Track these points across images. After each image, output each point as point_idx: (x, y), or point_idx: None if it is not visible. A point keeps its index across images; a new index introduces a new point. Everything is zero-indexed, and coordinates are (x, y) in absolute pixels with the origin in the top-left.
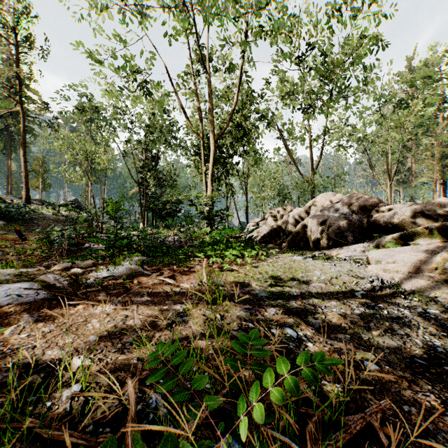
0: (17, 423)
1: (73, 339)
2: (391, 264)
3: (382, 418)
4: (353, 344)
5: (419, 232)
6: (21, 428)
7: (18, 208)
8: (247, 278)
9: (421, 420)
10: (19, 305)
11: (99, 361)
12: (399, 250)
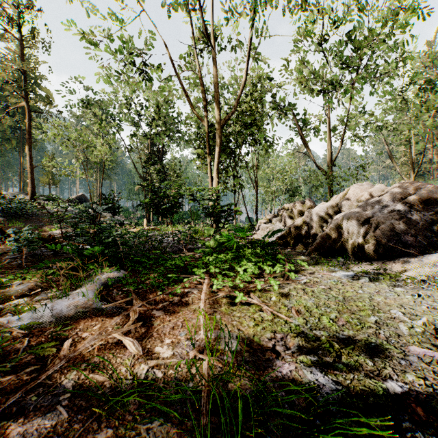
0: None
1: None
2: None
3: None
4: None
5: None
6: None
7: (19, 204)
8: (278, 327)
9: None
10: None
11: None
12: None
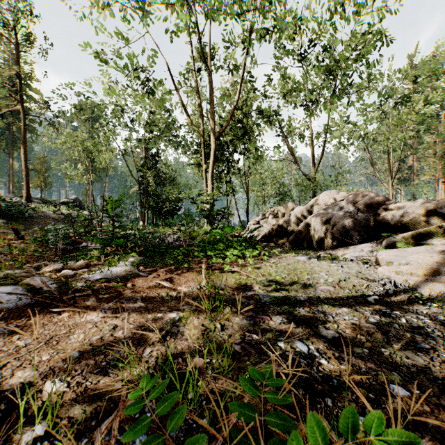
0: None
1: (50, 356)
2: (404, 266)
3: None
4: (374, 361)
5: (432, 231)
6: None
7: (18, 206)
8: (249, 281)
9: None
10: None
11: (77, 386)
12: (411, 251)
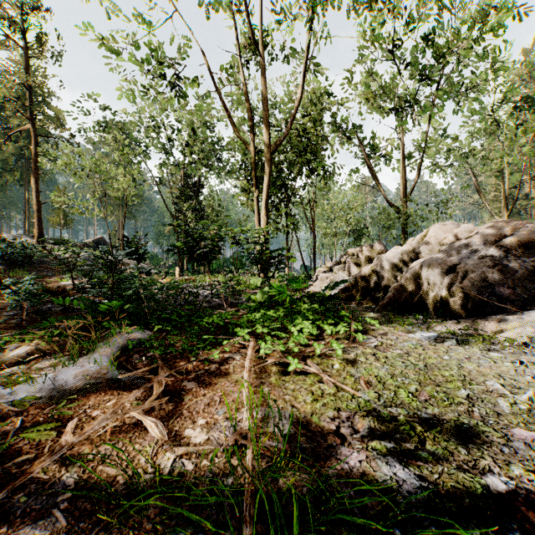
0: None
1: None
2: None
3: None
4: None
5: None
6: None
7: (23, 248)
8: (343, 403)
9: None
10: None
11: None
12: None
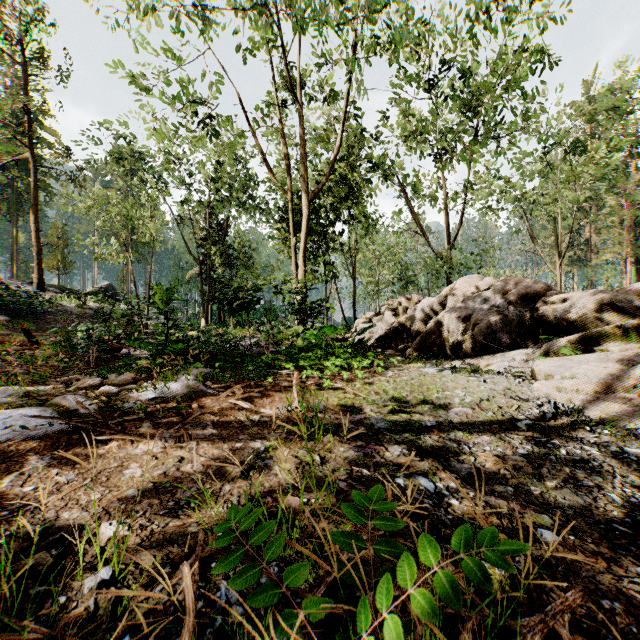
0: (11, 632)
1: (101, 495)
2: (568, 381)
3: (571, 620)
4: (519, 502)
5: (608, 333)
6: (18, 639)
7: (27, 297)
8: (357, 401)
9: (630, 623)
10: (23, 441)
11: (141, 529)
12: (579, 360)
